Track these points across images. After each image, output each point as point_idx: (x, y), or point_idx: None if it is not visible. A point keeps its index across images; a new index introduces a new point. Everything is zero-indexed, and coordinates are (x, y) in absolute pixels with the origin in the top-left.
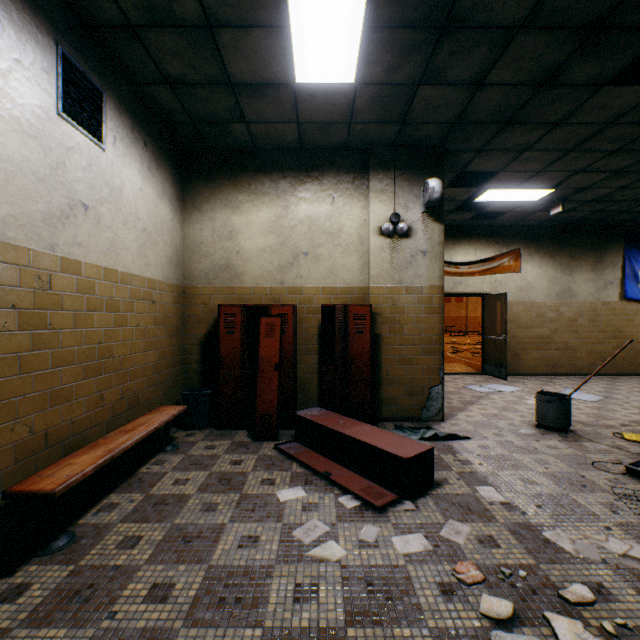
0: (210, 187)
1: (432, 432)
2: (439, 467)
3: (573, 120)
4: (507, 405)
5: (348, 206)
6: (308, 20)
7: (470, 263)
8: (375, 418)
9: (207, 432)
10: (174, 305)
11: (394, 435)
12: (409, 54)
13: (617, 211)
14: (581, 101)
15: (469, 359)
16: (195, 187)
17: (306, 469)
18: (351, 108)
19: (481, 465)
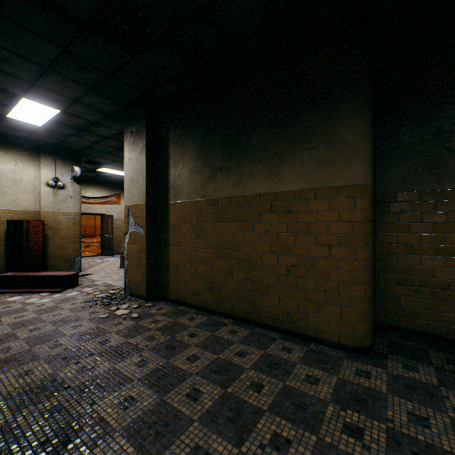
0: None
1: None
2: (81, 282)
3: None
4: (111, 264)
5: (27, 168)
6: (25, 110)
7: (96, 198)
8: None
9: None
10: None
11: (62, 272)
12: (69, 129)
13: None
14: None
15: (96, 250)
16: None
17: (16, 293)
18: (36, 130)
19: (97, 278)
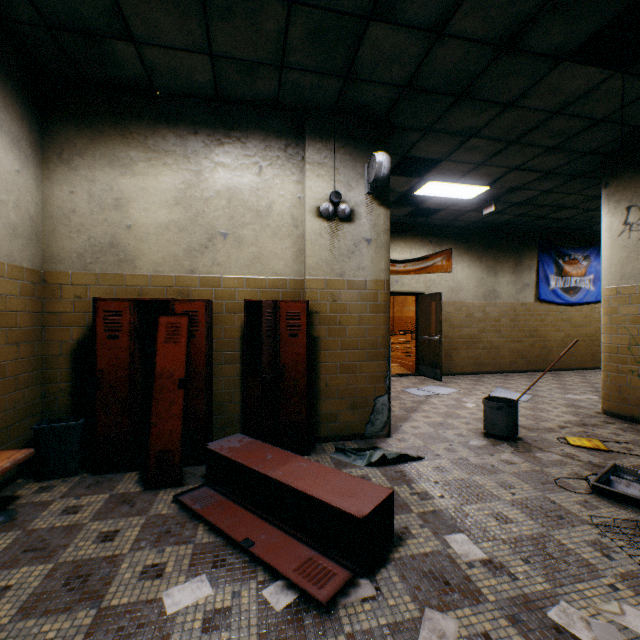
0: (86, 134)
1: (379, 453)
2: (396, 508)
3: (524, 103)
4: (449, 410)
5: (279, 179)
6: None
7: (406, 261)
8: (312, 439)
9: (75, 481)
10: (23, 298)
11: (341, 474)
12: None
13: (536, 216)
14: (537, 78)
15: (401, 359)
16: (62, 132)
17: (217, 536)
18: (283, 42)
19: (443, 498)
